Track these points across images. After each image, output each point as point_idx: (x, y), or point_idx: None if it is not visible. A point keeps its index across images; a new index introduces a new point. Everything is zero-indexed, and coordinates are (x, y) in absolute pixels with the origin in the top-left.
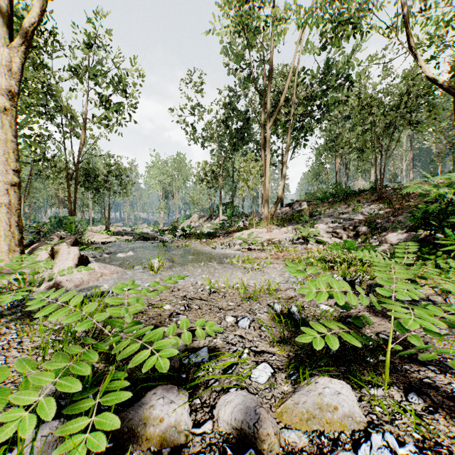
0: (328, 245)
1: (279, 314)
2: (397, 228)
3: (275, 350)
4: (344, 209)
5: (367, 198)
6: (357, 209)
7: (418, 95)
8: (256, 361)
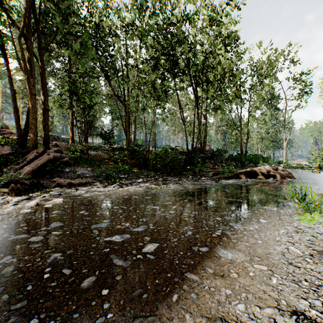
0: None
1: None
2: None
3: None
4: None
5: None
6: None
7: None
8: None
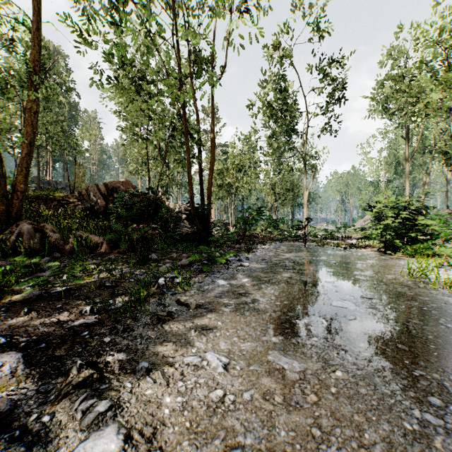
0: None
1: None
2: None
3: None
4: None
5: None
6: None
7: None
8: None
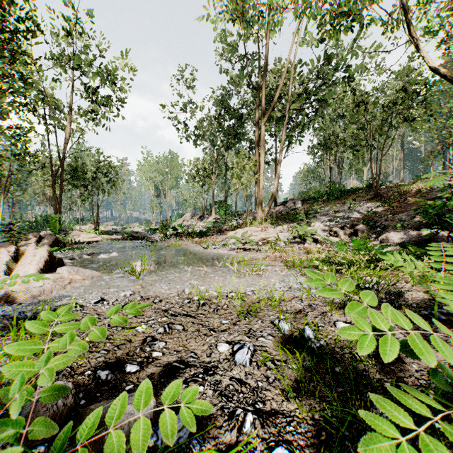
0: (327, 245)
1: (287, 338)
2: (398, 227)
3: (292, 407)
4: (339, 207)
5: (363, 196)
6: (353, 207)
7: (414, 91)
8: (266, 439)
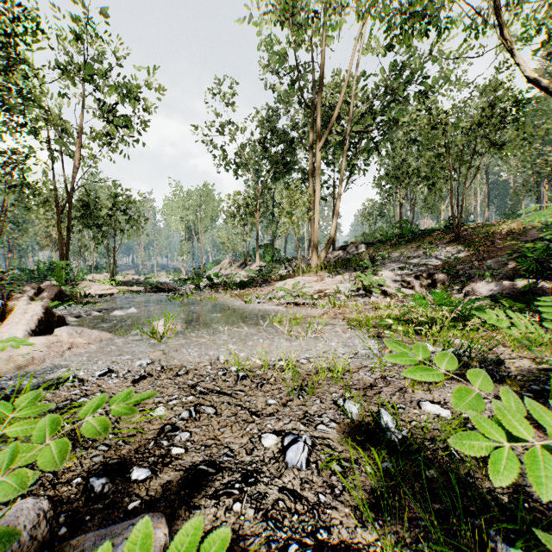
0: (398, 298)
1: (357, 425)
2: (486, 276)
3: (370, 537)
4: (413, 252)
5: (441, 239)
6: (429, 252)
7: (505, 110)
8: None
